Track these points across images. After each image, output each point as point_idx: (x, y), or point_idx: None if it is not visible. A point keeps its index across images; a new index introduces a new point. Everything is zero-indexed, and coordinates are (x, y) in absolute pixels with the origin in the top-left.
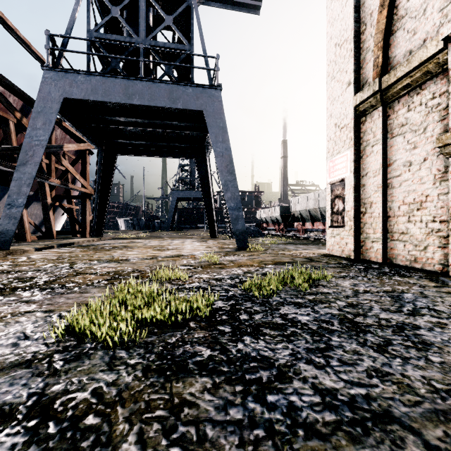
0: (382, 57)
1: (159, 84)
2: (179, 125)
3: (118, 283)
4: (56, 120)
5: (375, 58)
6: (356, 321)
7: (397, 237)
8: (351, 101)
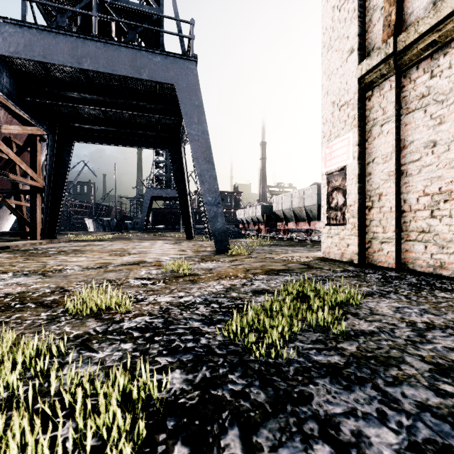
0: (395, 13)
1: (118, 47)
2: (148, 107)
3: None
4: None
5: (385, 17)
6: None
7: (414, 237)
8: (354, 72)
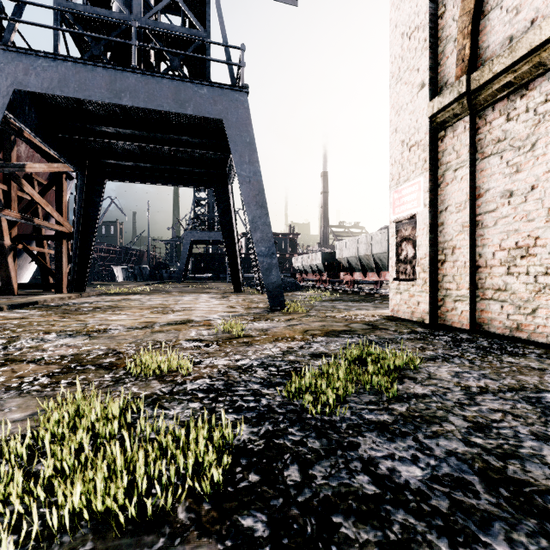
0: (470, 47)
1: (160, 79)
2: (191, 142)
3: (46, 398)
4: (13, 127)
5: (459, 50)
6: (515, 478)
7: (490, 295)
8: (425, 110)
